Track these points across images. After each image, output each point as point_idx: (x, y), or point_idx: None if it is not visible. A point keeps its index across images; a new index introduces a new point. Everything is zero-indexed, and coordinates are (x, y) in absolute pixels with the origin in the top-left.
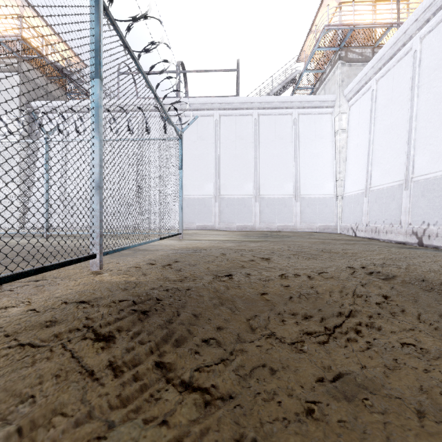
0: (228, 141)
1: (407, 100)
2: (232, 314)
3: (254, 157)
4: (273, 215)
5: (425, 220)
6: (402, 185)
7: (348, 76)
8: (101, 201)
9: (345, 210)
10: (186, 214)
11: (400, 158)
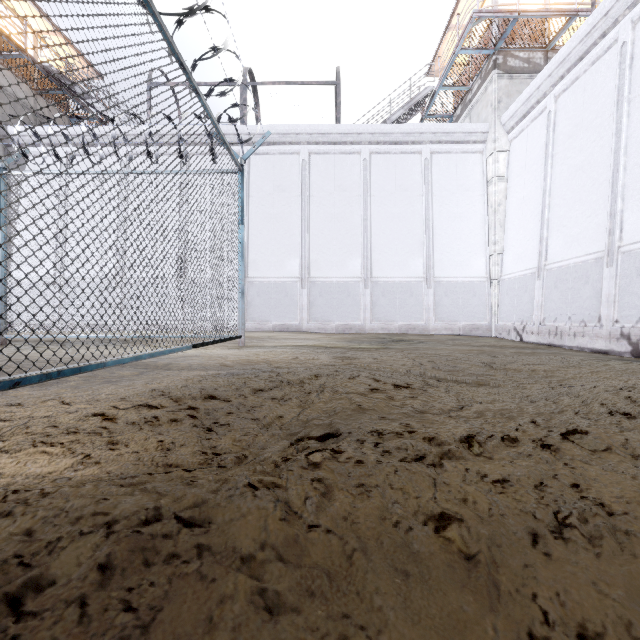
0: (322, 193)
1: (609, 123)
2: None
3: (363, 218)
4: (393, 308)
5: None
6: (601, 259)
7: (508, 94)
8: None
9: (504, 302)
10: (256, 307)
11: (597, 216)
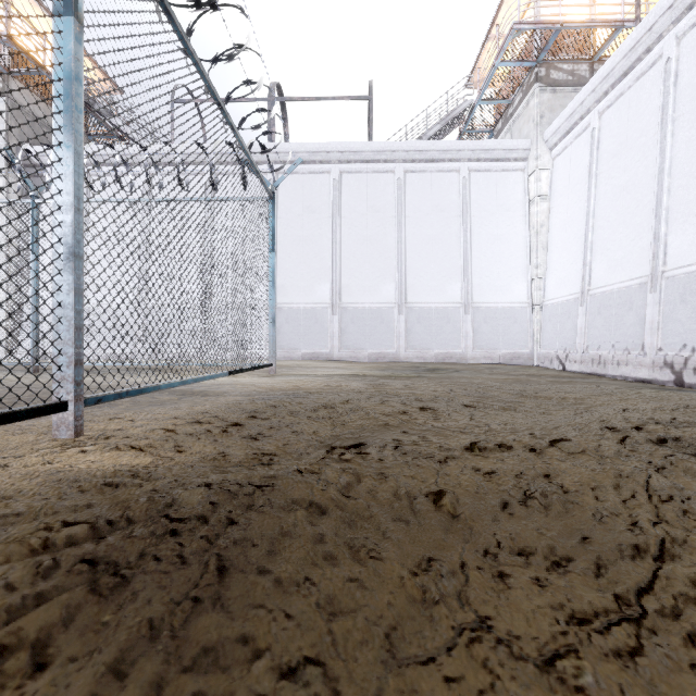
0: (354, 214)
1: (653, 142)
2: (369, 560)
3: (397, 240)
4: (429, 336)
5: (687, 343)
6: (645, 284)
7: (551, 108)
8: (78, 286)
9: (546, 329)
10: (284, 334)
11: (641, 240)
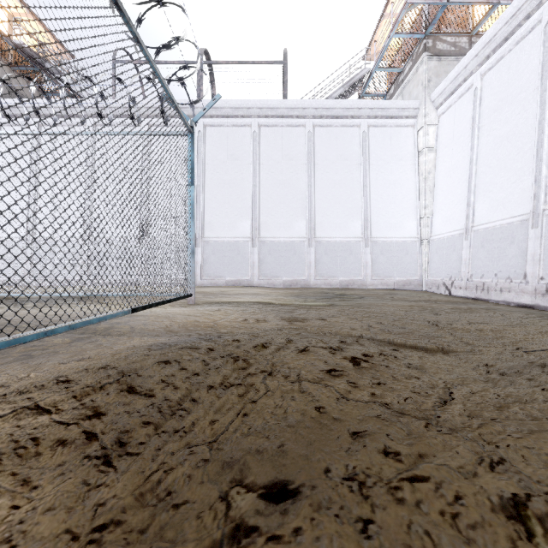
0: (271, 161)
1: (533, 97)
2: None
3: (308, 184)
4: (334, 265)
5: None
6: (527, 221)
7: (437, 74)
8: None
9: (434, 259)
10: (211, 264)
11: (522, 182)
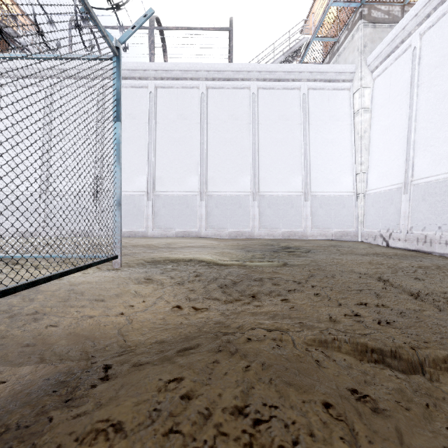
0: (218, 121)
1: None
2: None
3: (252, 142)
4: (277, 217)
5: None
6: None
7: (372, 40)
8: None
9: (370, 212)
10: (161, 216)
11: None
